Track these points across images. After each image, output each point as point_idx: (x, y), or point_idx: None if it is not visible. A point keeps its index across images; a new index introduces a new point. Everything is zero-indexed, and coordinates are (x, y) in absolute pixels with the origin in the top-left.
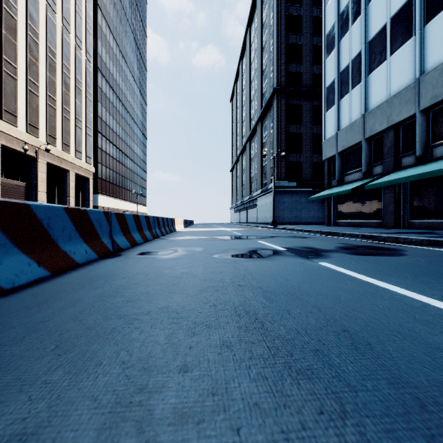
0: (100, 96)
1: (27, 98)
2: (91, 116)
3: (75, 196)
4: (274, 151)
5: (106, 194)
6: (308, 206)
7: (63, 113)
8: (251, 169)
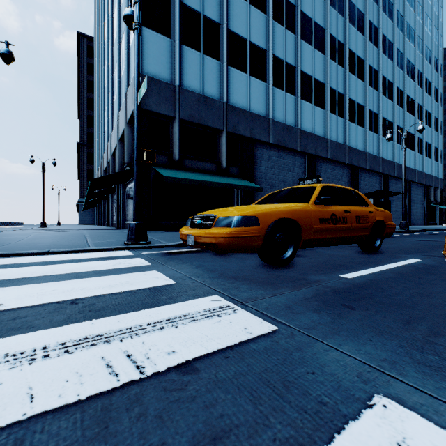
0: None
1: None
2: None
3: None
4: (80, 179)
5: None
6: None
7: None
8: None
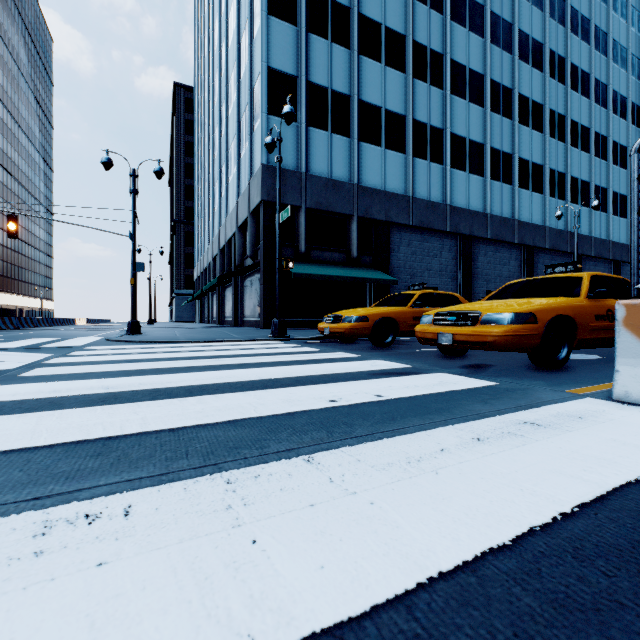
0: None
1: None
2: None
3: None
4: (176, 266)
5: None
6: None
7: None
8: None
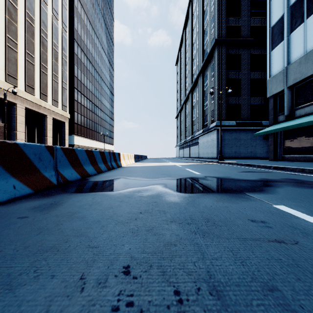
0: (76, 61)
1: (6, 53)
2: (66, 74)
3: (53, 136)
4: (215, 95)
5: (81, 135)
6: (246, 143)
7: (41, 68)
8: (193, 114)
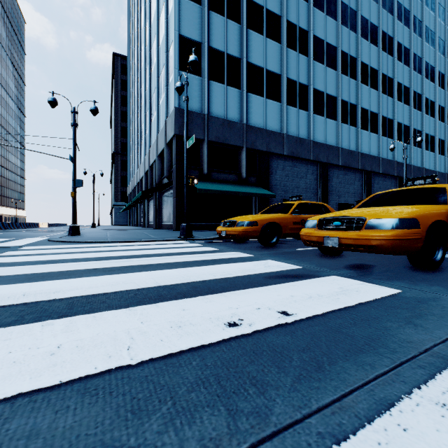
0: None
1: None
2: None
3: None
4: (115, 185)
5: None
6: None
7: None
8: None
